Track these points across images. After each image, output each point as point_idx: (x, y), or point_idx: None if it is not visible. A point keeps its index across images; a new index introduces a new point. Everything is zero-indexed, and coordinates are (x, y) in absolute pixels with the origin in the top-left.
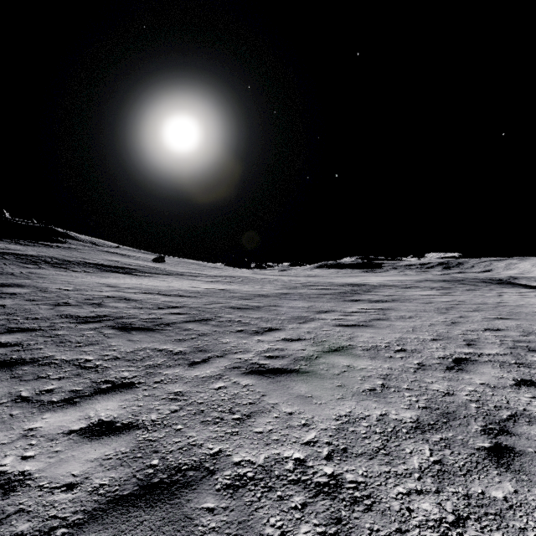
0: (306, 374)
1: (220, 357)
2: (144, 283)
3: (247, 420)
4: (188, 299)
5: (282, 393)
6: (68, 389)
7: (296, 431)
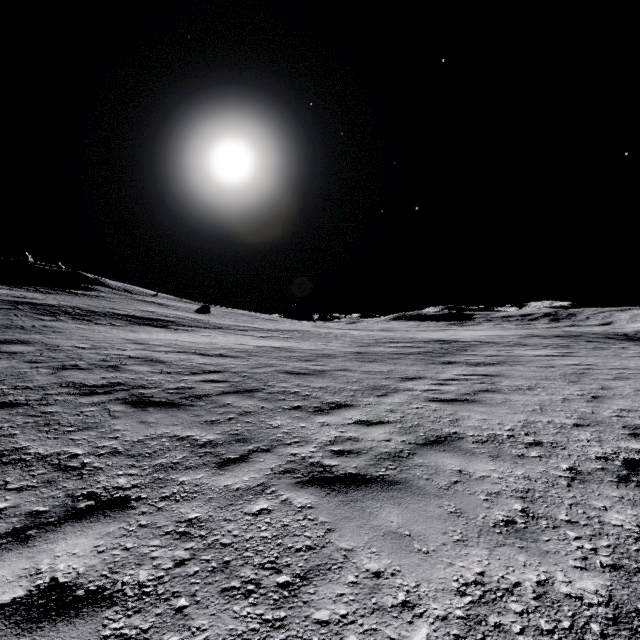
0: (397, 487)
1: (266, 451)
2: (180, 339)
3: (302, 590)
4: (231, 360)
5: (361, 525)
6: (25, 510)
7: (391, 622)
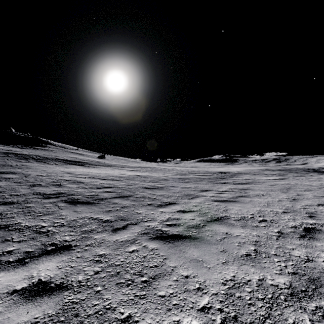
0: (197, 240)
1: (135, 224)
2: (91, 171)
3: (152, 283)
4: (116, 182)
5: (179, 256)
6: (23, 251)
7: (192, 296)
